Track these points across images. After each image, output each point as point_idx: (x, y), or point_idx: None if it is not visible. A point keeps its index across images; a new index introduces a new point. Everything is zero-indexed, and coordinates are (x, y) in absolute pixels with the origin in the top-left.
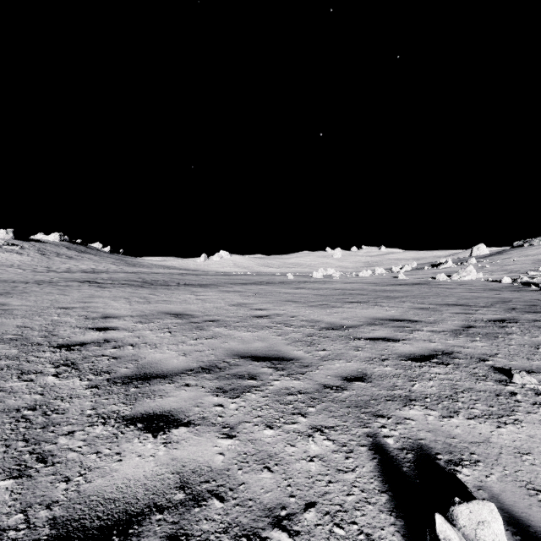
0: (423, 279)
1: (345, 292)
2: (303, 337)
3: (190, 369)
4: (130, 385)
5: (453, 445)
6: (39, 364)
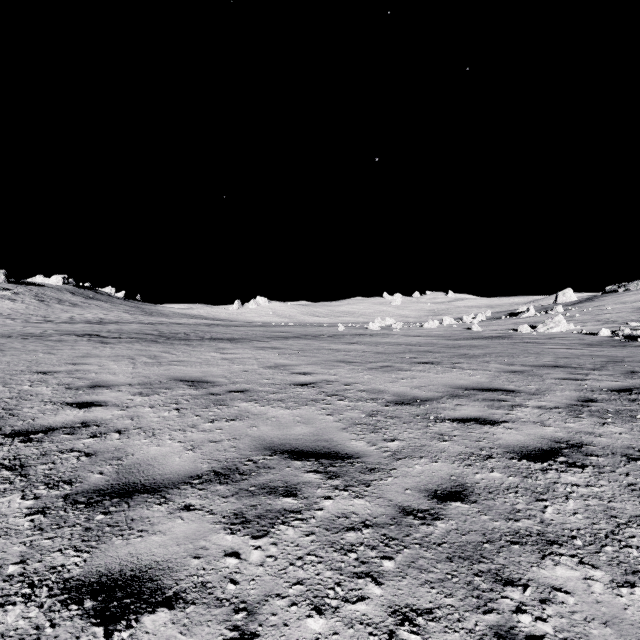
0: (502, 331)
1: (411, 348)
2: (364, 417)
3: (197, 476)
4: (97, 508)
5: None
6: None
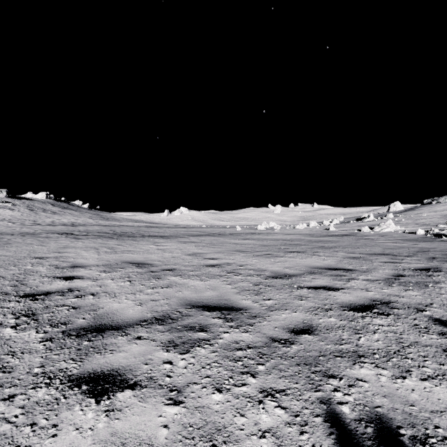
0: (350, 231)
1: (285, 242)
2: (251, 286)
3: (144, 320)
4: (84, 338)
5: (413, 414)
6: (1, 315)
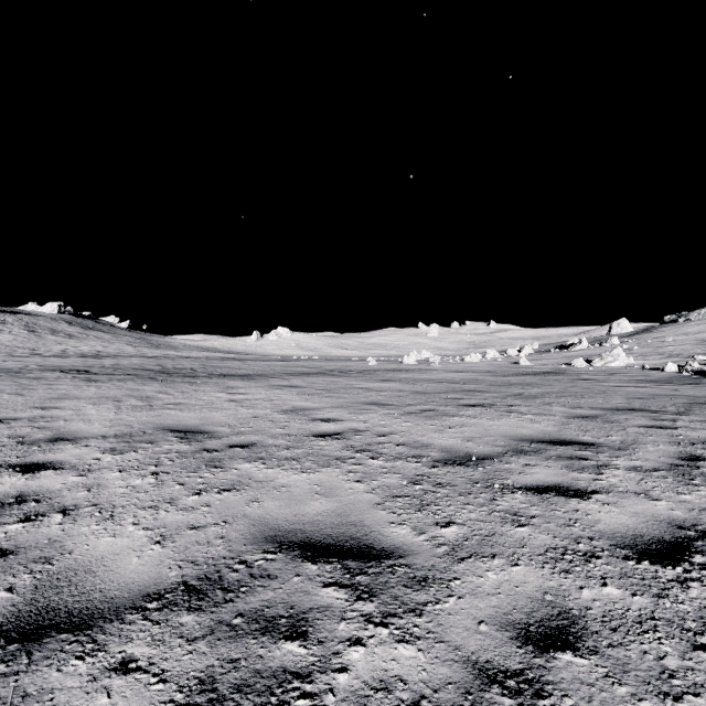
0: (553, 366)
1: (454, 386)
2: (405, 485)
3: (156, 593)
4: None
5: None
6: None
